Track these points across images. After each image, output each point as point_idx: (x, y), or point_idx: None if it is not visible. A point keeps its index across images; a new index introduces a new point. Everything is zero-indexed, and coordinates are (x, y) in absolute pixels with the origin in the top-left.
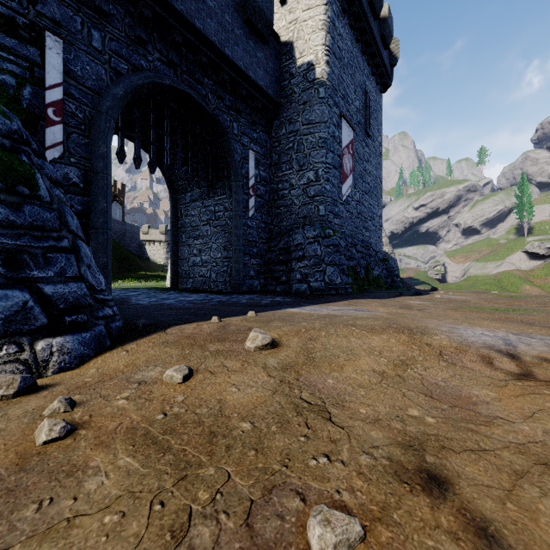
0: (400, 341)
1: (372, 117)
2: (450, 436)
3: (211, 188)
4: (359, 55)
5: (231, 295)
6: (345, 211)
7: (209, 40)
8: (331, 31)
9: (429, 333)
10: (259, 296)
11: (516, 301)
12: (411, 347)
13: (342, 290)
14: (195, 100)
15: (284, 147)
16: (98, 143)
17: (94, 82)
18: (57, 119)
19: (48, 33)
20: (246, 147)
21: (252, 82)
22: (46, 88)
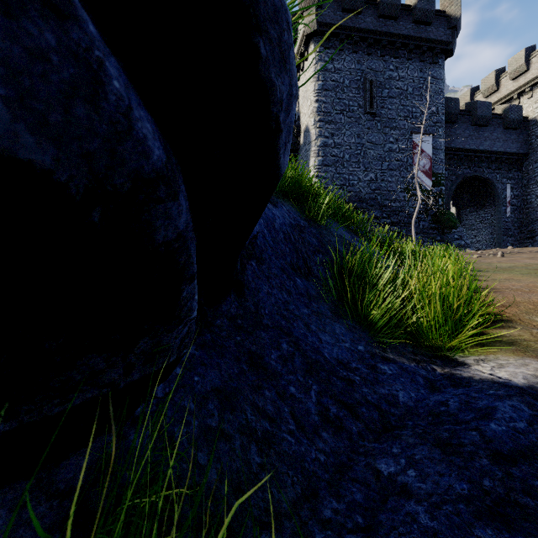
0: None
1: None
2: None
3: (483, 207)
4: None
5: None
6: None
7: (485, 151)
8: None
9: None
10: None
11: None
12: None
13: None
14: (478, 176)
15: (531, 176)
16: (447, 205)
17: (445, 187)
18: None
19: None
20: (504, 184)
21: (508, 153)
22: None
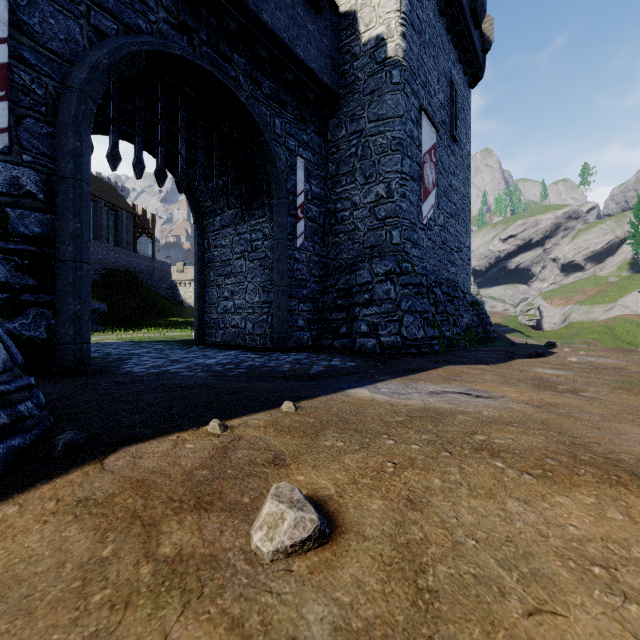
0: (634, 518)
1: (459, 117)
2: None
3: (246, 208)
4: (444, 33)
5: (271, 353)
6: (425, 239)
7: None
8: None
9: None
10: (309, 355)
11: None
12: None
13: (426, 348)
14: (219, 81)
15: (343, 153)
16: (67, 133)
17: (62, 43)
18: None
19: None
20: (292, 152)
21: (300, 62)
22: None
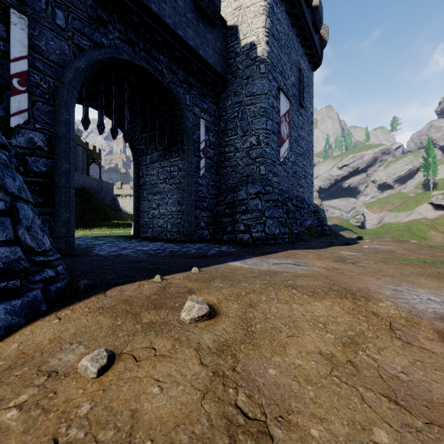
0: (344, 309)
1: (305, 91)
2: None
3: (167, 151)
4: (294, 38)
5: (184, 244)
6: (282, 171)
7: (163, 22)
8: (270, 15)
9: (373, 298)
10: (207, 245)
11: (438, 251)
12: (357, 317)
13: (280, 240)
14: (151, 74)
15: (230, 116)
16: (61, 110)
17: (57, 56)
18: (21, 88)
19: (13, 11)
20: (197, 116)
21: (202, 59)
22: (11, 60)
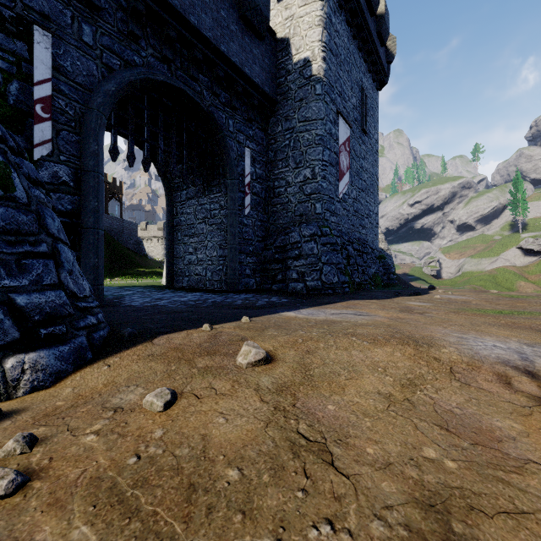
0: (405, 355)
1: (369, 114)
2: (477, 489)
3: (207, 186)
4: (356, 52)
5: (227, 294)
6: (341, 209)
7: (204, 36)
8: (327, 27)
9: (436, 344)
10: (254, 295)
11: (519, 302)
12: (418, 362)
13: (339, 290)
14: (190, 96)
15: (280, 144)
16: (89, 140)
17: (84, 77)
18: (45, 115)
19: (36, 27)
20: (241, 144)
21: (248, 78)
22: (34, 83)
